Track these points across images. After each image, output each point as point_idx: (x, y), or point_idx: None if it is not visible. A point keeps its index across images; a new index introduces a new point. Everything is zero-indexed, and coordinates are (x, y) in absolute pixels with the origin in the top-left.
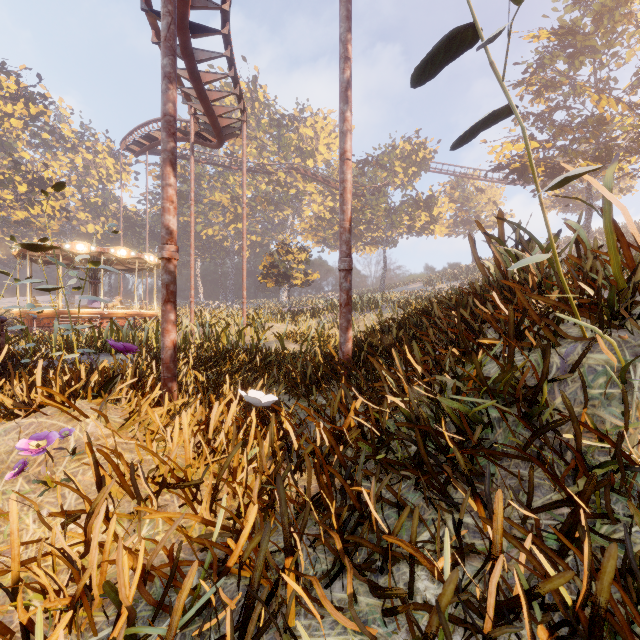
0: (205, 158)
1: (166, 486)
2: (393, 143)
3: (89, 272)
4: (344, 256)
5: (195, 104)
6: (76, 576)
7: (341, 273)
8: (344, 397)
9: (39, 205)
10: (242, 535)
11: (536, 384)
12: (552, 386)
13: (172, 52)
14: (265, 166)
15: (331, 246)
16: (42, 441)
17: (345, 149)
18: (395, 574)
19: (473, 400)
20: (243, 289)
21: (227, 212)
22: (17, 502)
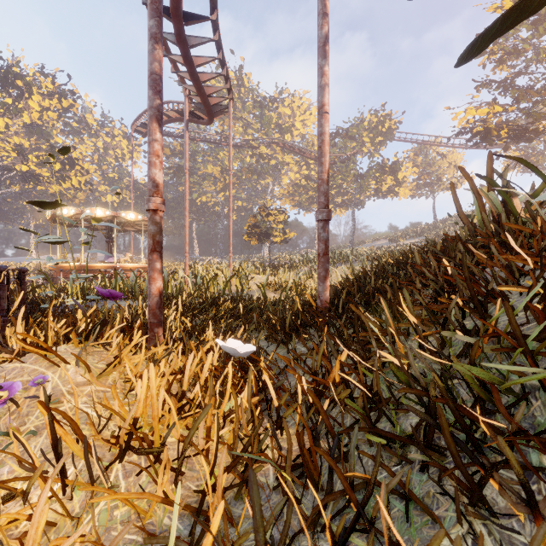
0: (199, 137)
1: (131, 448)
2: (361, 116)
3: (106, 233)
4: (322, 207)
5: (189, 86)
6: None
7: (319, 224)
8: (326, 348)
9: (69, 180)
10: (203, 544)
11: None
12: None
13: (158, 14)
14: (249, 142)
15: (306, 209)
16: (4, 393)
17: (323, 103)
18: None
19: (517, 367)
20: (230, 245)
21: (218, 182)
22: None
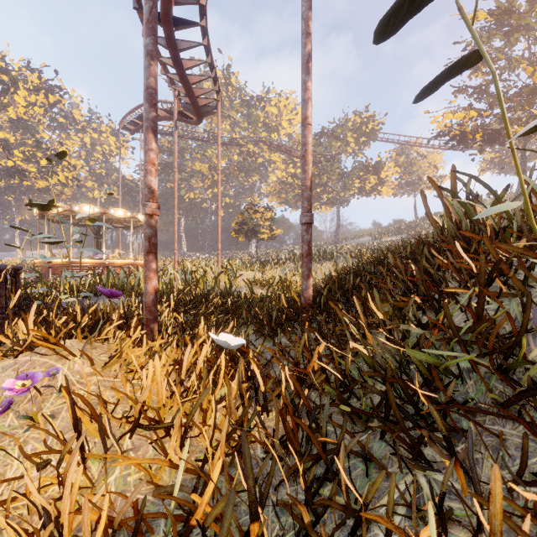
0: (187, 134)
1: (139, 426)
2: (346, 117)
3: (94, 229)
4: (306, 211)
5: (178, 87)
6: (36, 533)
7: (303, 226)
8: (307, 340)
9: (56, 176)
10: (207, 490)
11: (508, 335)
12: (526, 337)
13: (154, 32)
14: (237, 140)
15: (292, 206)
16: (27, 381)
17: (306, 115)
18: (366, 536)
19: (447, 353)
20: (218, 242)
21: (206, 179)
22: (6, 437)
